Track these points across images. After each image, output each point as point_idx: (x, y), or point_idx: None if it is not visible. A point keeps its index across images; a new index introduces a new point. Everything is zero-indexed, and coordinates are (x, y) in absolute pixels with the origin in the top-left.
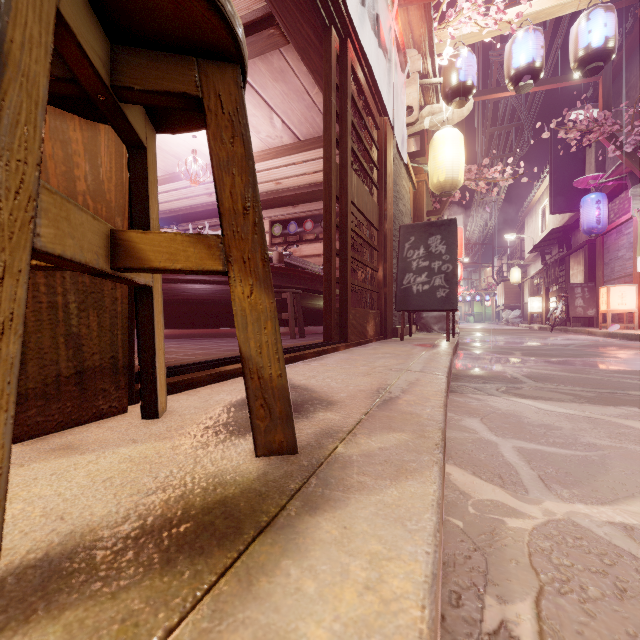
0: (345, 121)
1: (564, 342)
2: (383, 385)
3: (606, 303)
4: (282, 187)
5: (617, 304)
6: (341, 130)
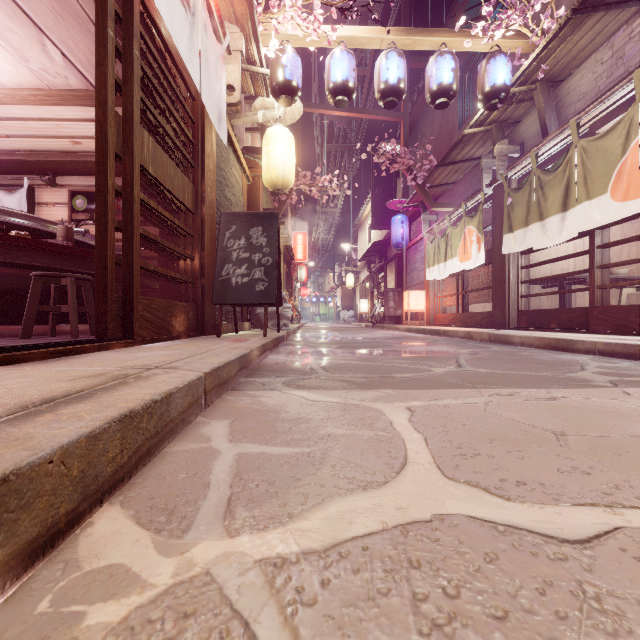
0: (130, 64)
1: (376, 336)
2: (69, 392)
3: (407, 304)
4: (83, 149)
5: (414, 305)
6: (125, 74)
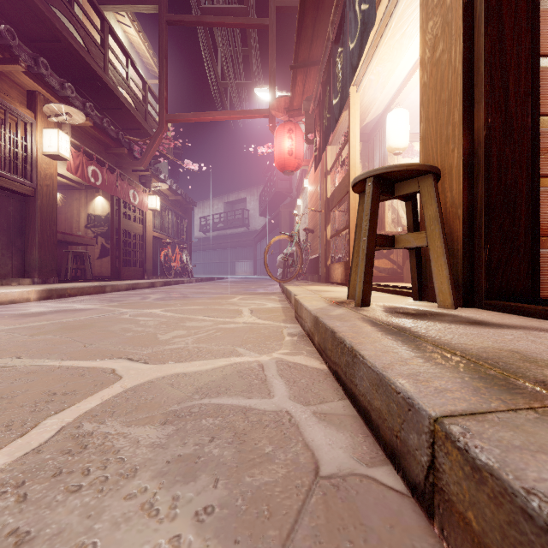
0: None
1: None
2: (423, 335)
3: None
4: None
5: None
6: None
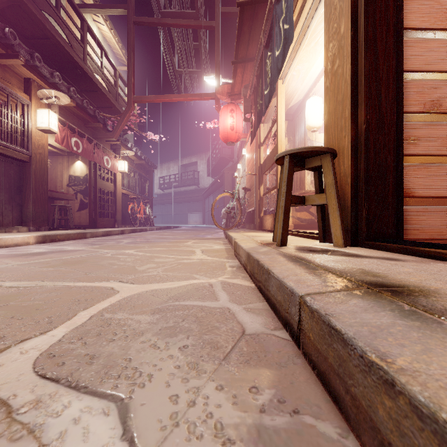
0: None
1: None
2: (313, 262)
3: None
4: None
5: None
6: None
